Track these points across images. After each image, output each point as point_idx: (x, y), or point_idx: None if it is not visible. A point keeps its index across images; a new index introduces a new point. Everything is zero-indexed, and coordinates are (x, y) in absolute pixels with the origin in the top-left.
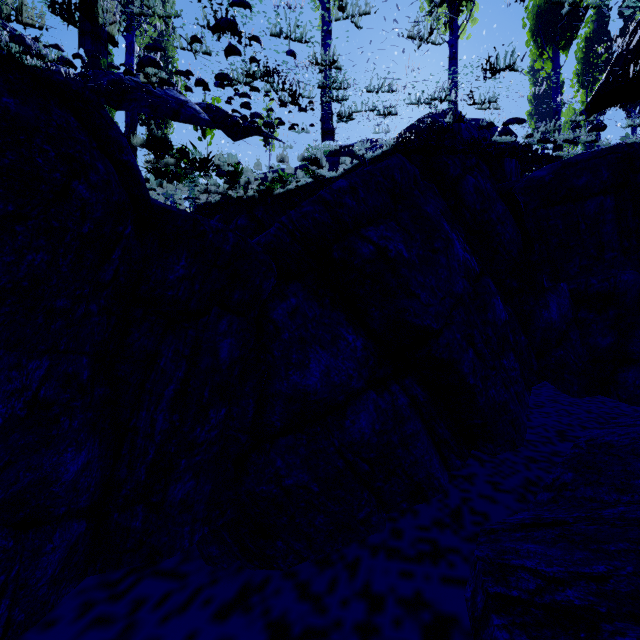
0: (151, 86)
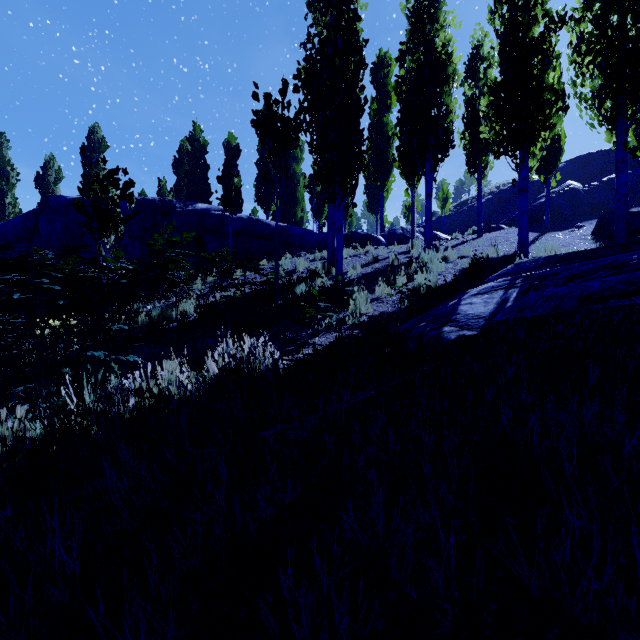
0: (406, 233)
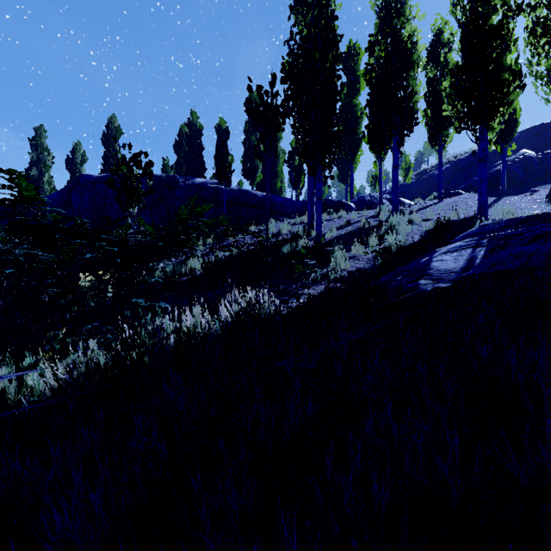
0: (373, 200)
